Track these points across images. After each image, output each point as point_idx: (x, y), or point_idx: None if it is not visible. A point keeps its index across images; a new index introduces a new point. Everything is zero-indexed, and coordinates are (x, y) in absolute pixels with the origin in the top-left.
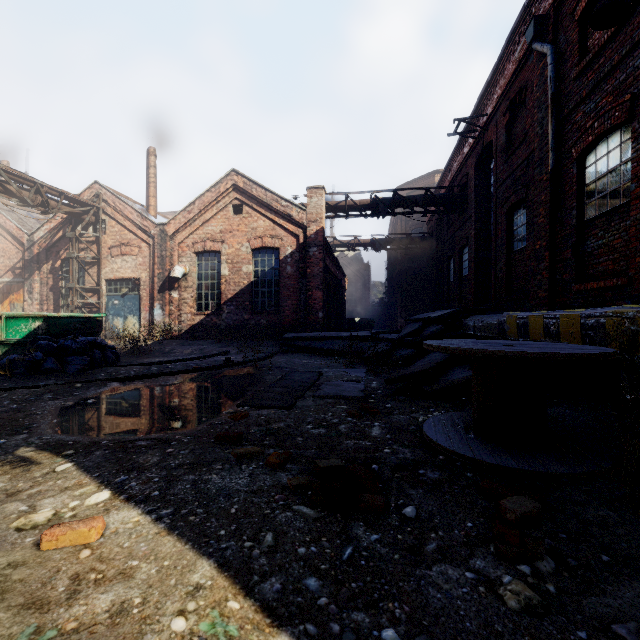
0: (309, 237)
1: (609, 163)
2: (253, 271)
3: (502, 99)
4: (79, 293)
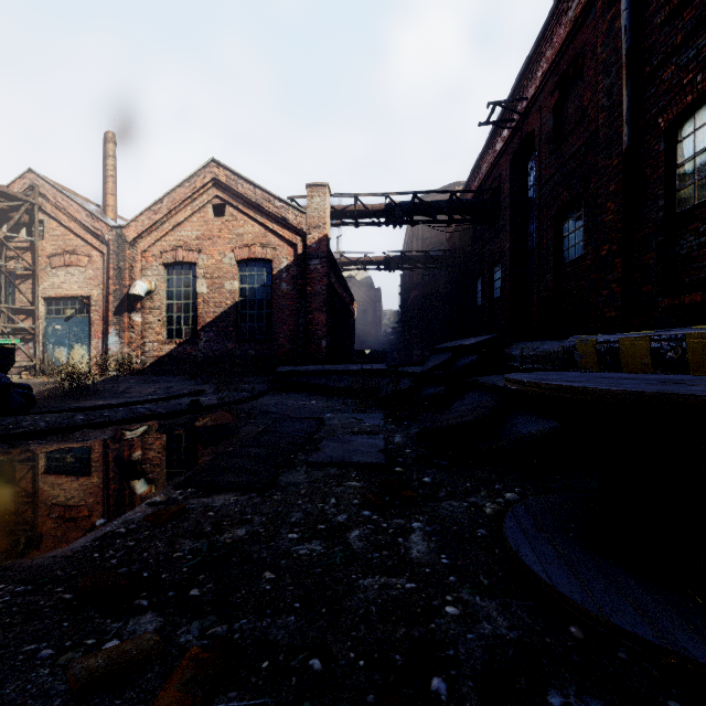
0: (309, 246)
1: None
2: (239, 289)
3: (549, 75)
4: (7, 315)
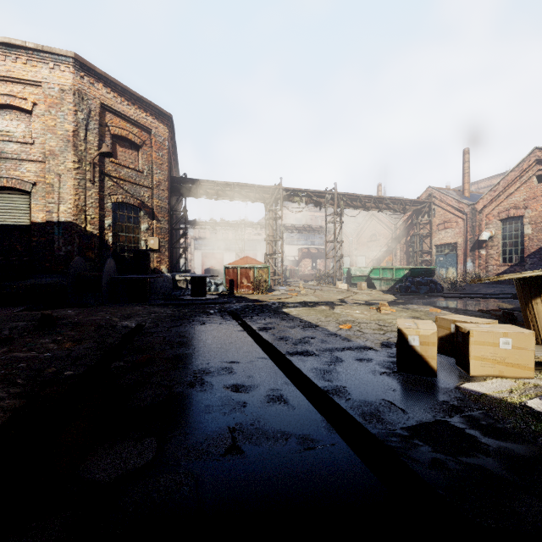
0: None
1: None
2: None
3: None
4: (419, 254)
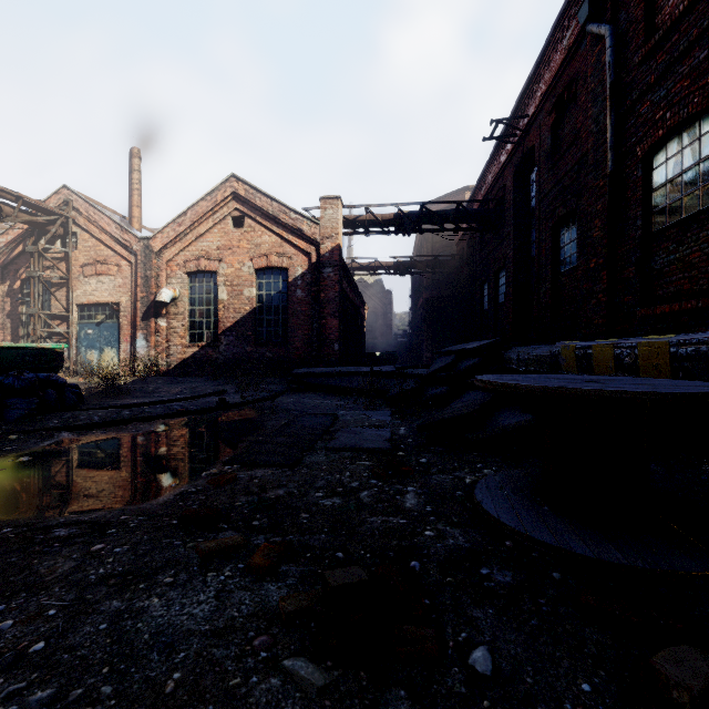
0: (323, 256)
1: (684, 161)
2: (257, 295)
3: (547, 96)
4: (44, 320)
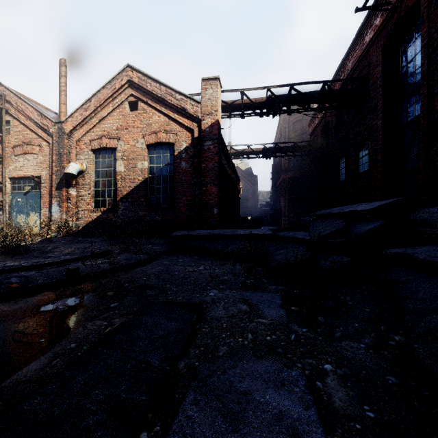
0: (204, 130)
1: None
2: (148, 167)
3: None
4: None
